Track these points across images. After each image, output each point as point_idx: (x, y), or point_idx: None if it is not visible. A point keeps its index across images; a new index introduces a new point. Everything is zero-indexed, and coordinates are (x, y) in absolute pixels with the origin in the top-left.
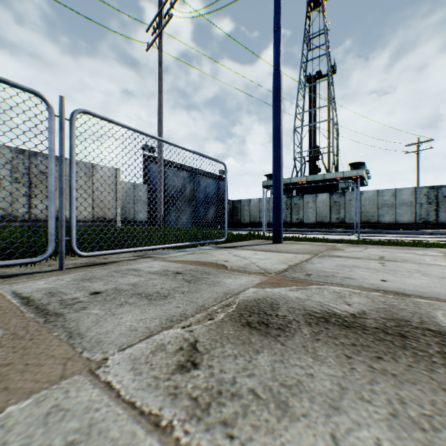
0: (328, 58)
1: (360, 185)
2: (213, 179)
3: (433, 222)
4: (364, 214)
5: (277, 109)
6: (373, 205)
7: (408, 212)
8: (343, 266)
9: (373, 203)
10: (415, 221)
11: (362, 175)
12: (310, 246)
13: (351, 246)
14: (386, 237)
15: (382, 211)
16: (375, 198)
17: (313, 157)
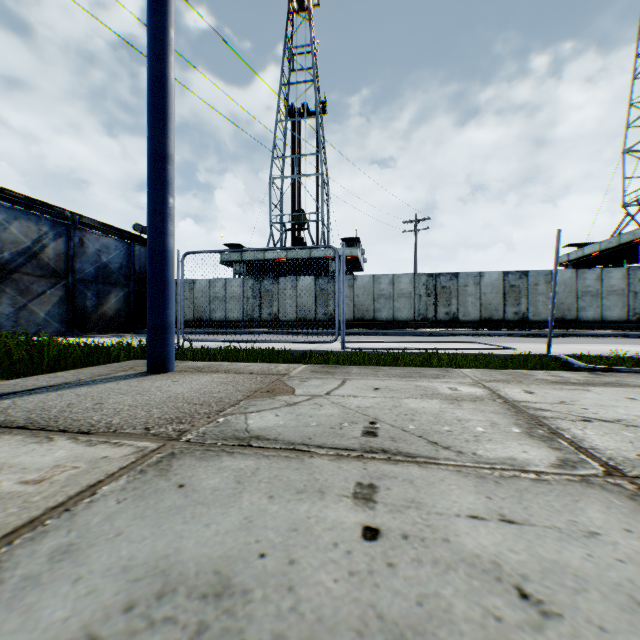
0: (317, 87)
1: (355, 269)
2: (119, 239)
3: (433, 319)
4: (358, 309)
5: (155, 33)
6: (369, 296)
7: (407, 306)
8: (134, 635)
9: (369, 292)
10: (415, 318)
11: (357, 256)
12: (227, 379)
13: (320, 372)
14: (384, 344)
15: (380, 304)
16: (372, 287)
17: (298, 225)
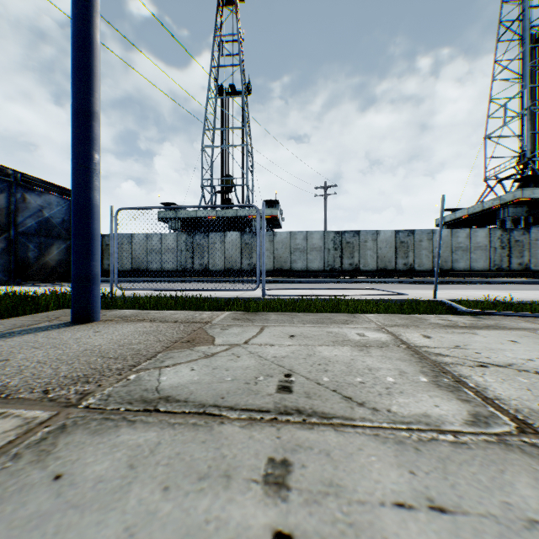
0: (242, 71)
1: (275, 227)
2: (61, 196)
3: (339, 269)
4: (277, 260)
5: None
6: (286, 250)
7: (318, 258)
8: None
9: (286, 246)
10: (325, 268)
11: (277, 216)
12: (150, 329)
13: (241, 319)
14: (299, 291)
15: (296, 256)
16: (289, 242)
17: (226, 188)
